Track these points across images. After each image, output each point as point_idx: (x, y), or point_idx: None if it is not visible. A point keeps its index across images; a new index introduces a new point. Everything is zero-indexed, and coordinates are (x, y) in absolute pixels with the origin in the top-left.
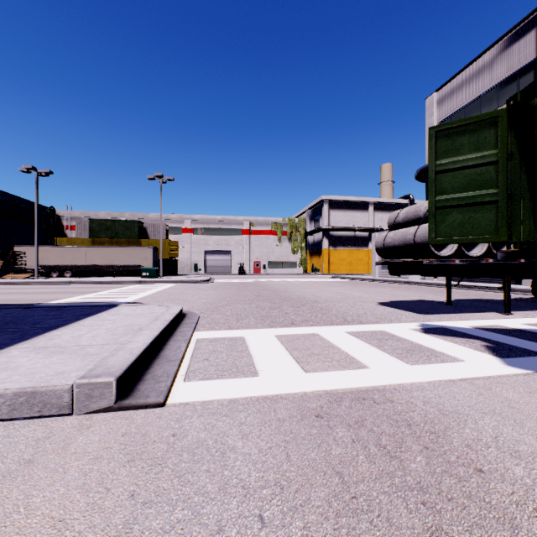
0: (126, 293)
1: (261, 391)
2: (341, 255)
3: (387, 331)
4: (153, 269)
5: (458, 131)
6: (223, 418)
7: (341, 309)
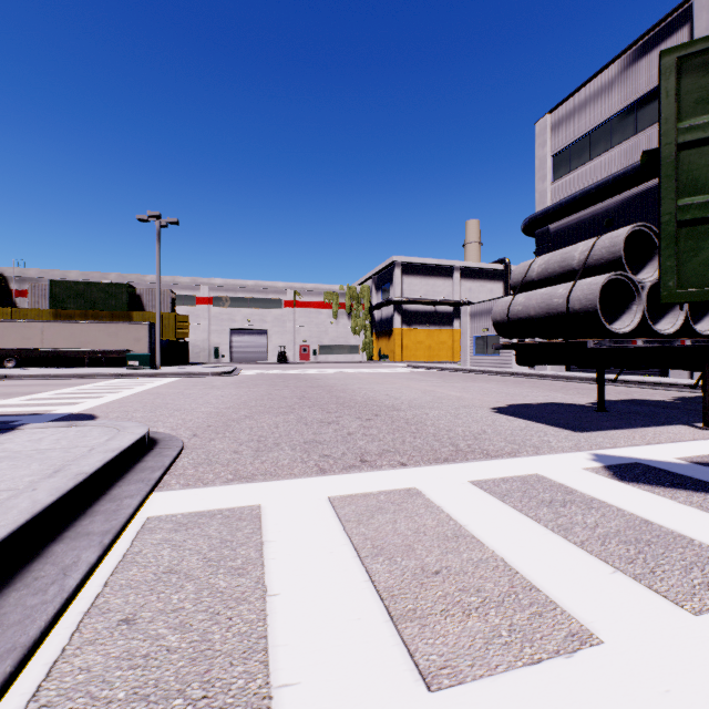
0: (83, 395)
1: None
2: (418, 337)
3: (547, 475)
4: (146, 356)
5: None
6: None
7: (441, 422)
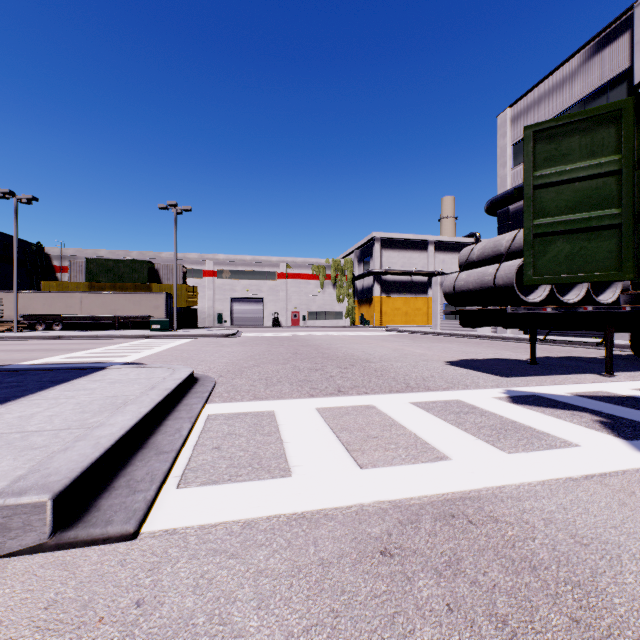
0: (126, 350)
1: (294, 504)
2: (396, 304)
3: (464, 400)
4: (166, 321)
5: (565, 130)
6: (230, 561)
7: (401, 370)
